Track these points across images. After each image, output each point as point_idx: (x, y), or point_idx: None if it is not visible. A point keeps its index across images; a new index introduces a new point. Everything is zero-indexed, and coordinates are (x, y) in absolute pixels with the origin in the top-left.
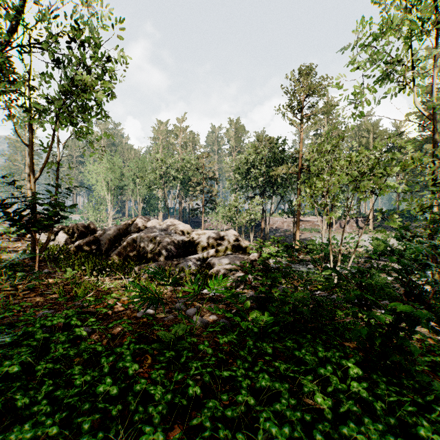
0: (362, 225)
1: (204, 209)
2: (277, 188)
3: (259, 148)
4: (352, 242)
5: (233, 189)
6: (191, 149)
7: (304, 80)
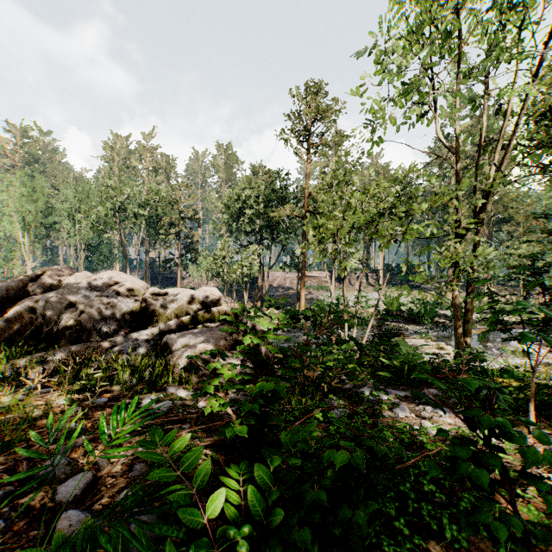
0: (372, 282)
1: (181, 260)
2: (278, 234)
3: (255, 183)
4: (364, 301)
5: (221, 234)
6: (163, 178)
7: (311, 102)
